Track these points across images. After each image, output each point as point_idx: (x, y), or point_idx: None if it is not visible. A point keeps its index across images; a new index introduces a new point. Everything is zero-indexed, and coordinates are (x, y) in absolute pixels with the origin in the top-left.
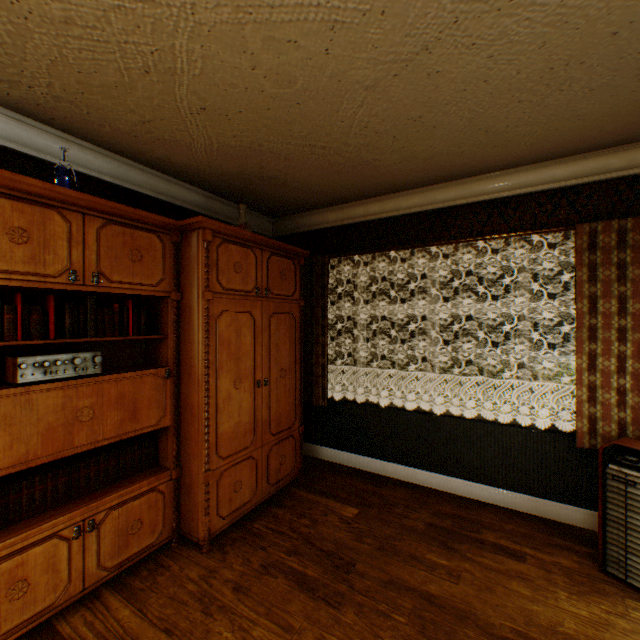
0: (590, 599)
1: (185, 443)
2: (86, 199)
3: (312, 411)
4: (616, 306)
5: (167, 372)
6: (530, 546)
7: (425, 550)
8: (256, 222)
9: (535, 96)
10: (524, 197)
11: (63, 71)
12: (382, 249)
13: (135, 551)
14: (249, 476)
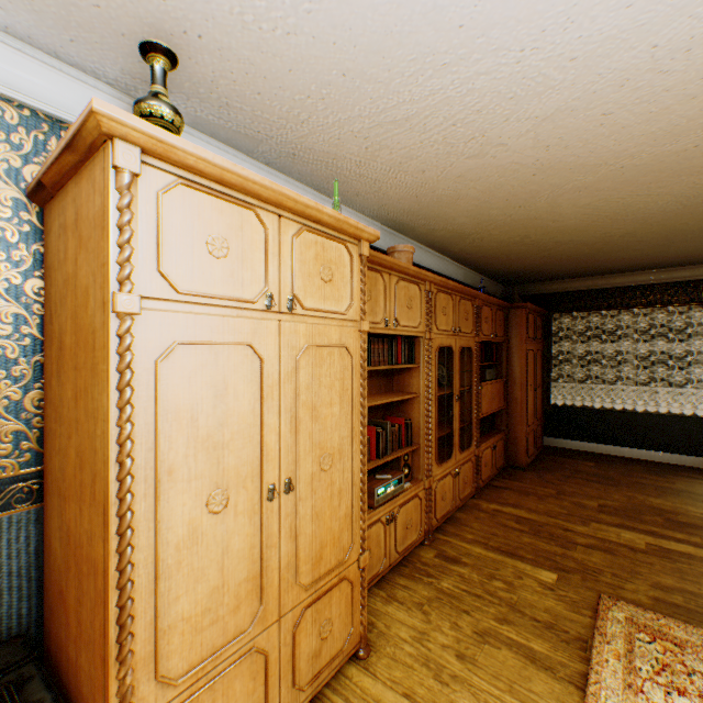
0: None
1: (509, 417)
2: (497, 301)
3: None
4: None
5: (505, 380)
6: None
7: (647, 476)
8: (496, 289)
9: None
10: (700, 281)
11: (501, 252)
12: (595, 309)
13: (499, 465)
14: (531, 440)
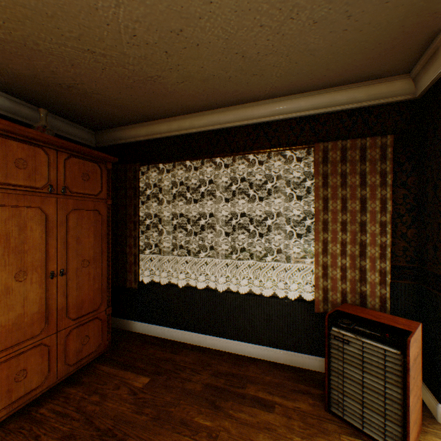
0: (316, 440)
1: None
2: None
3: (128, 293)
4: (340, 205)
5: None
6: (280, 395)
7: (195, 413)
8: (77, 132)
9: (273, 21)
10: (282, 122)
11: None
12: (180, 159)
13: None
14: (39, 363)
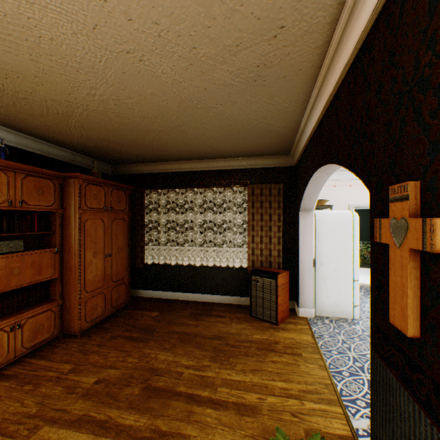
0: (243, 323)
1: (66, 286)
2: (18, 165)
3: (136, 271)
4: (260, 217)
5: (57, 250)
6: (229, 313)
7: (187, 320)
8: (102, 167)
9: (223, 141)
10: (232, 170)
11: (11, 107)
12: (172, 187)
13: (40, 340)
14: (101, 302)
